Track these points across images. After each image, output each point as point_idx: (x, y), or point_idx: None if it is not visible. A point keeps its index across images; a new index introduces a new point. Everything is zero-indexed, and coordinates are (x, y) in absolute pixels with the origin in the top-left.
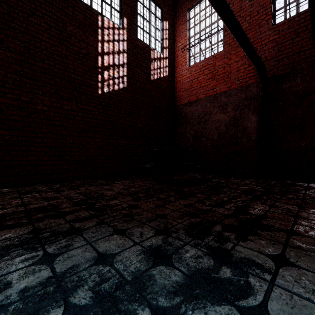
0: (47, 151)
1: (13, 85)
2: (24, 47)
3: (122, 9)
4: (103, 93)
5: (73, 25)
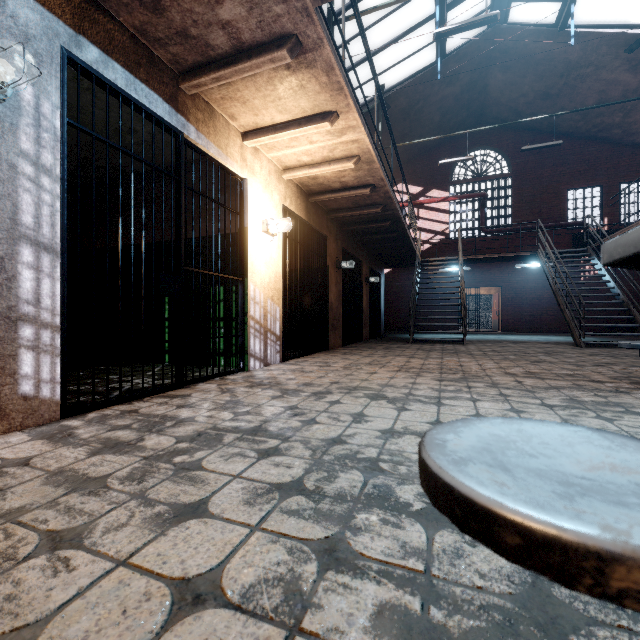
0: (549, 317)
1: (534, 289)
2: (538, 270)
3: (602, 213)
4: (584, 279)
5: (563, 246)
